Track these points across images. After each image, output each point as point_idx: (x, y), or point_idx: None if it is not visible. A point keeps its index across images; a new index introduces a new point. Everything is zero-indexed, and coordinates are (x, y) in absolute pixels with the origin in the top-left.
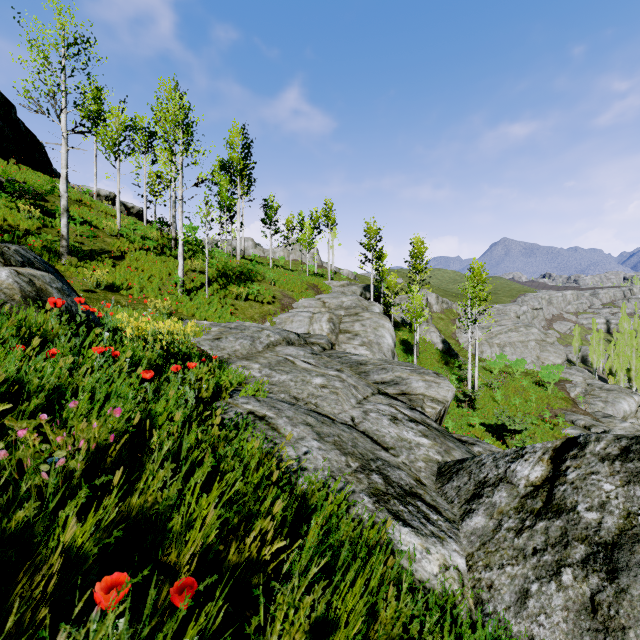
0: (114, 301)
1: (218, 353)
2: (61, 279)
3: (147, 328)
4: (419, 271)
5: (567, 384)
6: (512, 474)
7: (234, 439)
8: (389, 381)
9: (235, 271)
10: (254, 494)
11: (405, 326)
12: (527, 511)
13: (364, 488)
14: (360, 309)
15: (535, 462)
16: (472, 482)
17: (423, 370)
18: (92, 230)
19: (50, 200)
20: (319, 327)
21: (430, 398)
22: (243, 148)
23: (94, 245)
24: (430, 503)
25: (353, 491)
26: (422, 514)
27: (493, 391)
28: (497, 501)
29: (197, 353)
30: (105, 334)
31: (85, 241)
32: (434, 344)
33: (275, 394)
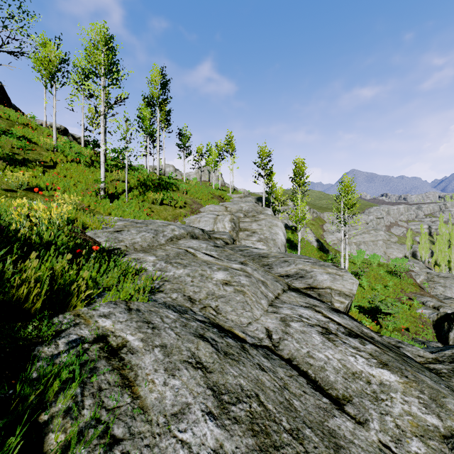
0: (33, 199)
1: (113, 245)
2: None
3: None
4: (300, 185)
5: (412, 273)
6: None
7: None
8: (294, 274)
9: (154, 183)
10: None
11: (288, 229)
12: None
13: None
14: (256, 212)
15: None
16: None
17: (322, 262)
18: (31, 145)
19: None
20: (222, 226)
21: (337, 292)
22: (162, 86)
23: (29, 156)
24: None
25: None
26: None
27: (359, 279)
28: None
29: (63, 241)
30: None
31: (21, 152)
32: (310, 242)
33: (166, 293)
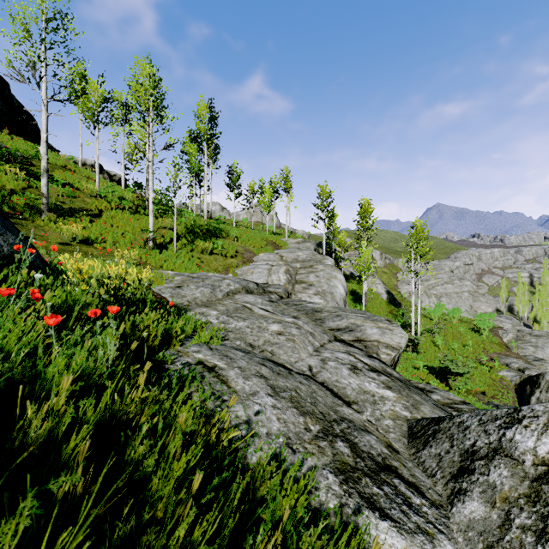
0: (87, 253)
1: (178, 300)
2: (4, 220)
3: (93, 272)
4: (367, 229)
5: (499, 330)
6: (510, 445)
7: (175, 396)
8: (344, 328)
9: (202, 229)
10: (174, 495)
11: (353, 278)
12: (547, 503)
13: (328, 462)
14: (314, 262)
15: (540, 431)
16: (456, 451)
17: (376, 317)
18: (73, 191)
19: (37, 165)
20: (277, 278)
21: (384, 344)
22: (210, 120)
23: (74, 204)
24: (409, 480)
25: (314, 466)
26: (402, 498)
27: (433, 336)
28: (497, 482)
29: (151, 299)
30: (37, 276)
31: (66, 200)
32: (379, 294)
33: (231, 341)
